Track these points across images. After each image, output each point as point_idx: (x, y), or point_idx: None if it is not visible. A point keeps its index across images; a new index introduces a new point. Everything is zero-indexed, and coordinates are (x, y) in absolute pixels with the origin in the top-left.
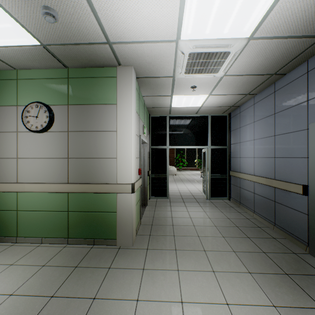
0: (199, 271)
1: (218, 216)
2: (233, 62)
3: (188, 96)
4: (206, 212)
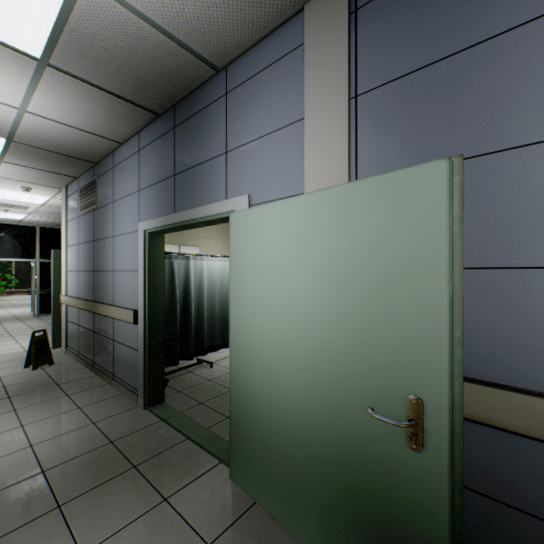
0: (4, 341)
1: (40, 324)
2: (39, 208)
3: (2, 213)
4: (28, 323)
